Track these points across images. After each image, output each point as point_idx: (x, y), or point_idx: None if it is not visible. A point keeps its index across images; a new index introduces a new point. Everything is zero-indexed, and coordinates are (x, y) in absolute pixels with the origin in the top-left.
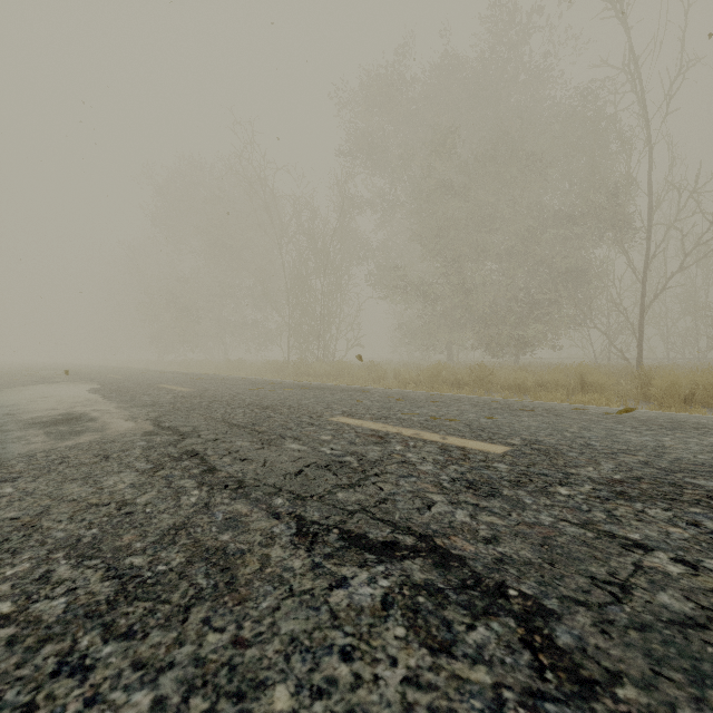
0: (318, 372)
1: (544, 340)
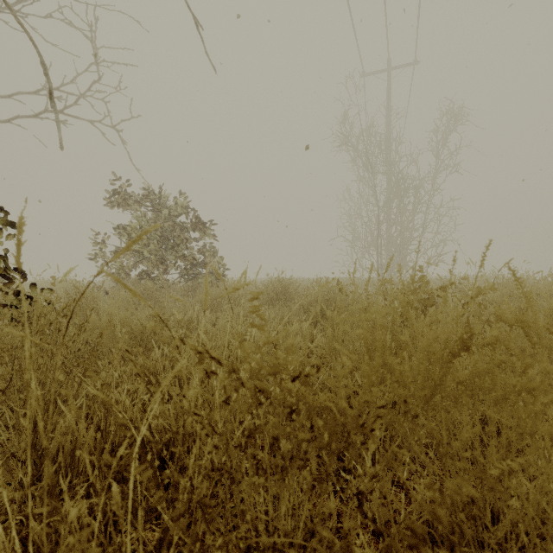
0: None
1: None
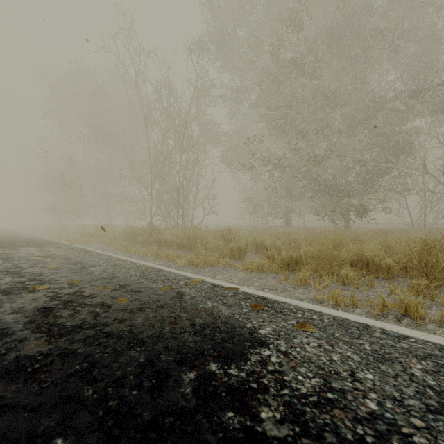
0: (169, 240)
1: (374, 208)
